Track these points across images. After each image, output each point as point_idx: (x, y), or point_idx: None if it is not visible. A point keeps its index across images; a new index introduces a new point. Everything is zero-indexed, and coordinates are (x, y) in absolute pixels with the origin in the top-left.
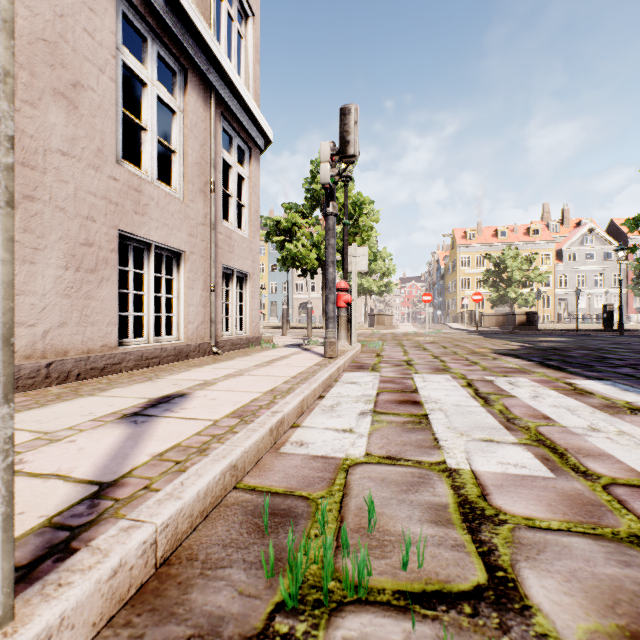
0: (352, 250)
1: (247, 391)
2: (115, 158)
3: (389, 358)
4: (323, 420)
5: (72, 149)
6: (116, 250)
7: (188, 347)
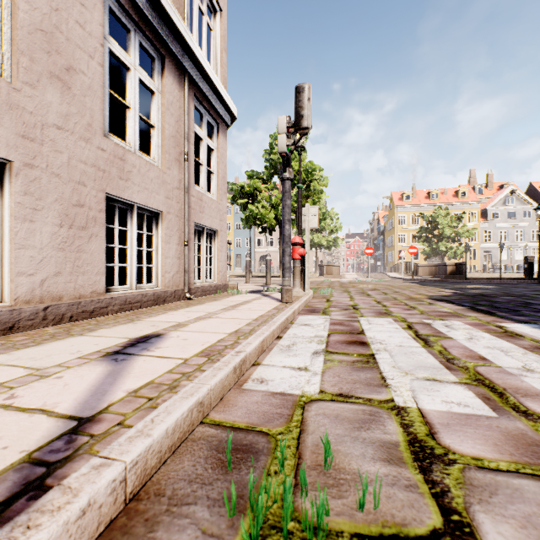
0: (305, 210)
1: (214, 332)
2: (103, 132)
3: (337, 303)
4: (281, 359)
5: (66, 124)
6: (103, 210)
7: (165, 293)
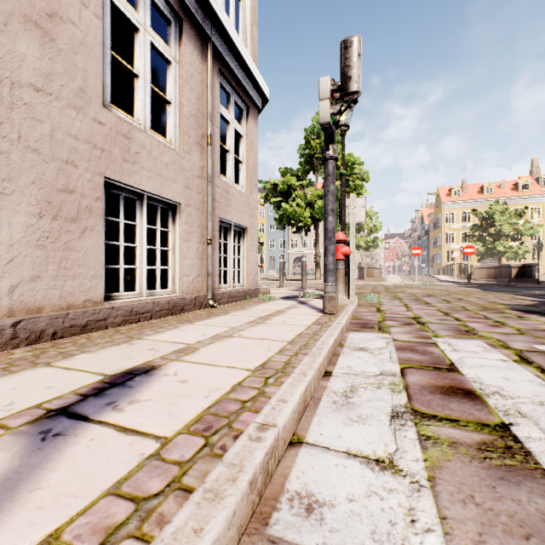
0: (349, 201)
1: (231, 366)
2: (101, 100)
3: (392, 314)
4: (338, 428)
5: (48, 85)
6: (102, 199)
7: (183, 300)
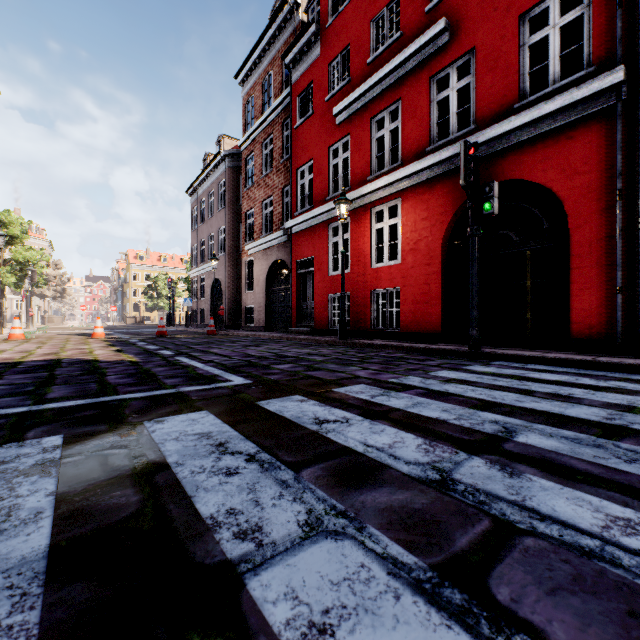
0: (34, 299)
1: None
2: None
3: (48, 330)
4: None
5: None
6: None
7: None
